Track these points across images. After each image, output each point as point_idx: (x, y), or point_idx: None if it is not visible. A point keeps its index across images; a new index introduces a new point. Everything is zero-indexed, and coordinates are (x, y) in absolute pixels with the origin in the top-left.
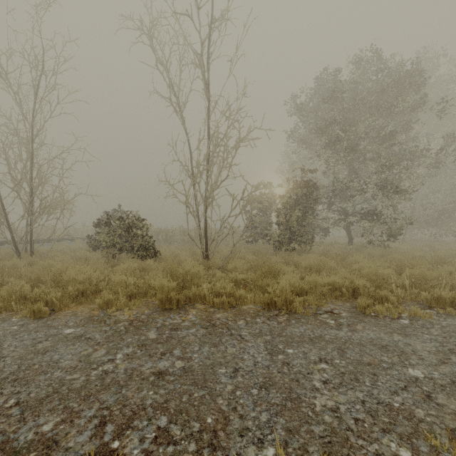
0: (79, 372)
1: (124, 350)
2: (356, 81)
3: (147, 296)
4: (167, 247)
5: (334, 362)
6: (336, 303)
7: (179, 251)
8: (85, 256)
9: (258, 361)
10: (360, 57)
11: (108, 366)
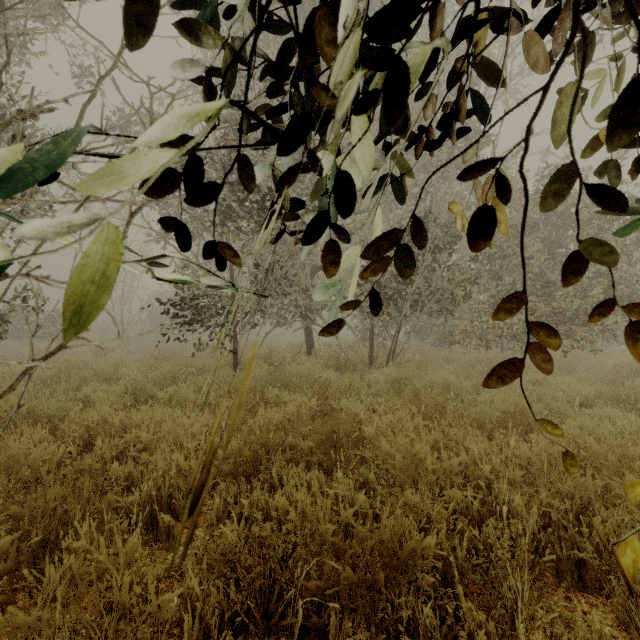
0: None
1: None
2: None
3: None
4: None
5: None
6: None
7: None
8: None
9: None
10: None
11: None
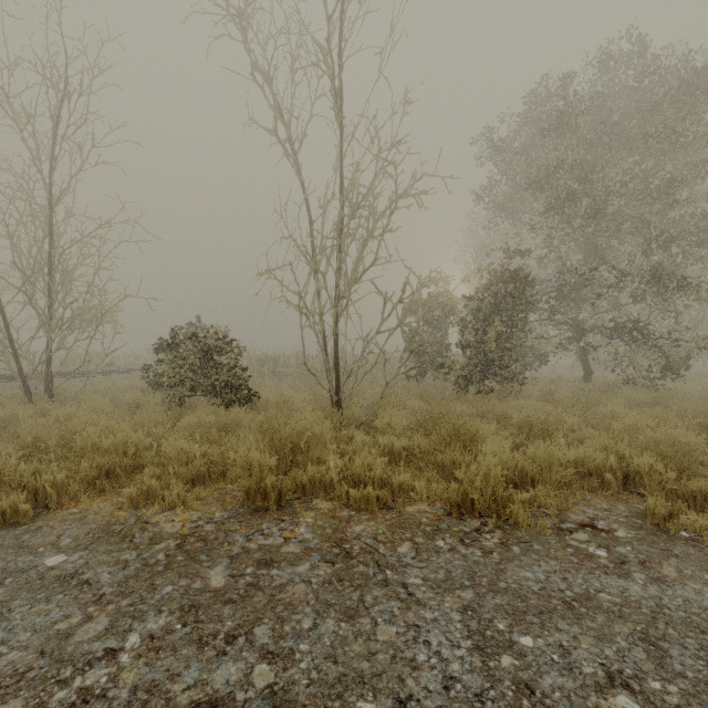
0: (25, 692)
1: (147, 623)
2: (602, 95)
3: (225, 478)
4: (275, 385)
5: (648, 688)
6: (595, 503)
7: (294, 393)
8: (138, 401)
9: (455, 675)
10: (609, 52)
11: (98, 674)
